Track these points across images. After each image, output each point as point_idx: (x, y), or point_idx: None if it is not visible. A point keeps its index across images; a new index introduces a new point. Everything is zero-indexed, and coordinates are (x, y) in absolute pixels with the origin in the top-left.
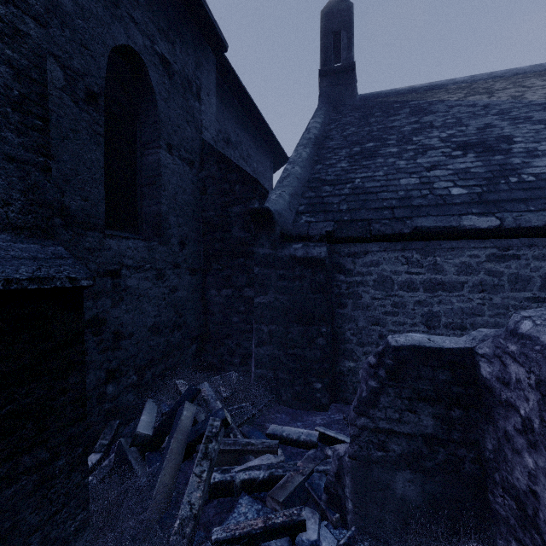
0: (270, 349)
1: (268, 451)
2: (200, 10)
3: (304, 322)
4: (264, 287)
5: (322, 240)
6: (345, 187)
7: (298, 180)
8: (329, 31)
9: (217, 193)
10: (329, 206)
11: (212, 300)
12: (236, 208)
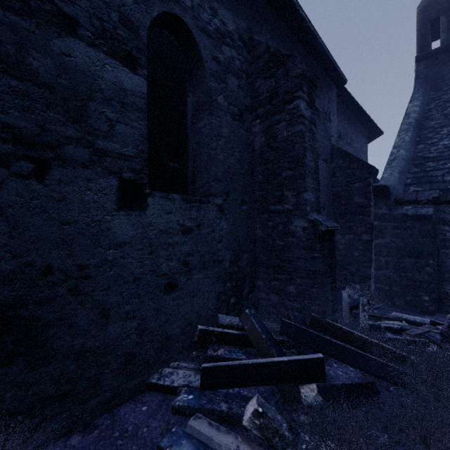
0: (386, 272)
1: (396, 320)
2: (333, 71)
3: (414, 256)
4: (382, 234)
5: (429, 203)
6: (448, 162)
7: (403, 160)
8: (426, 21)
9: (342, 176)
10: (434, 178)
11: (338, 241)
12: (356, 184)
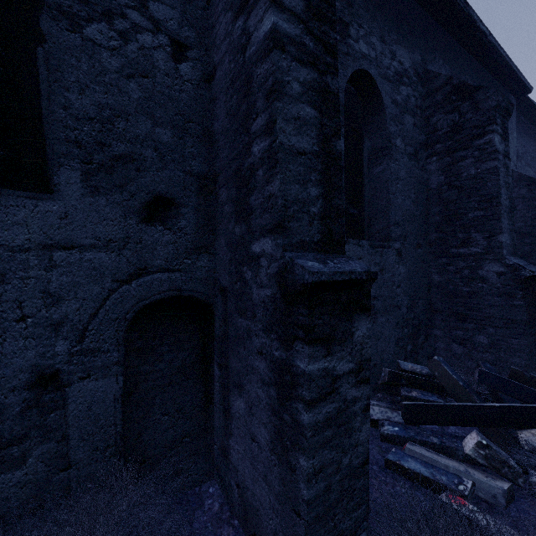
0: None
1: None
2: (514, 81)
3: None
4: None
5: None
6: None
7: None
8: None
9: (526, 208)
10: None
11: None
12: None
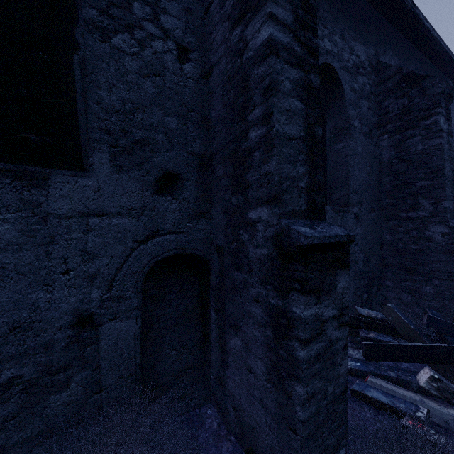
0: None
1: None
2: (452, 68)
3: None
4: None
5: None
6: None
7: None
8: None
9: None
10: None
11: None
12: None
